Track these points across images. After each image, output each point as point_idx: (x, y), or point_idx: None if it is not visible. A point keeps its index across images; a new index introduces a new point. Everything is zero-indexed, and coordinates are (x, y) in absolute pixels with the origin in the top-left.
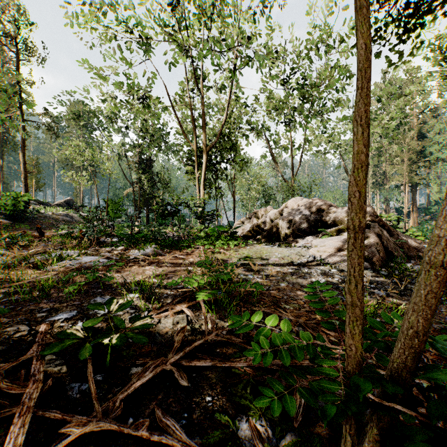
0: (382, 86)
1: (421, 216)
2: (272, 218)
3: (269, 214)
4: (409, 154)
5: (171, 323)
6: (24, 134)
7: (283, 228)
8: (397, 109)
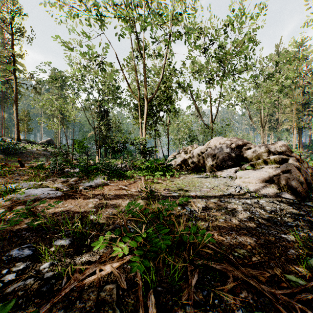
0: (275, 56)
1: (304, 151)
2: (199, 153)
3: (196, 150)
4: (297, 105)
5: (94, 300)
6: (17, 92)
7: (208, 161)
8: (290, 71)
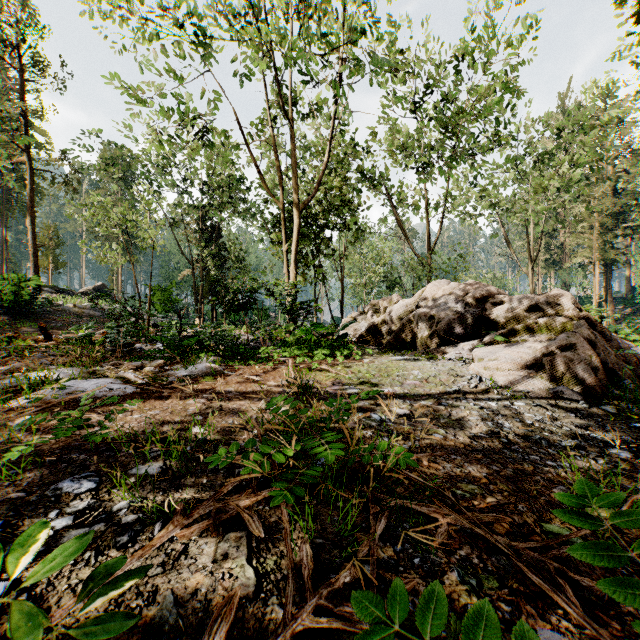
0: (559, 117)
1: (617, 309)
2: (402, 312)
3: (397, 307)
4: (601, 216)
5: (210, 555)
6: (34, 189)
7: (420, 329)
8: (587, 148)
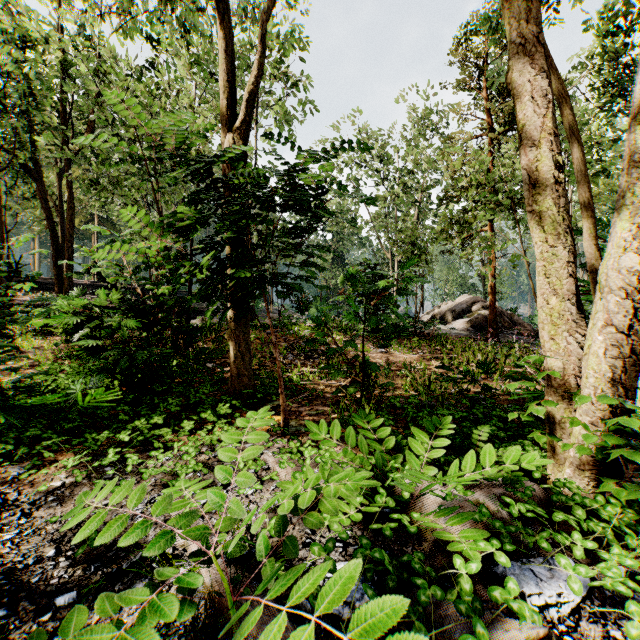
0: None
1: None
2: (446, 309)
3: (444, 307)
4: None
5: None
6: None
7: (449, 316)
8: None
